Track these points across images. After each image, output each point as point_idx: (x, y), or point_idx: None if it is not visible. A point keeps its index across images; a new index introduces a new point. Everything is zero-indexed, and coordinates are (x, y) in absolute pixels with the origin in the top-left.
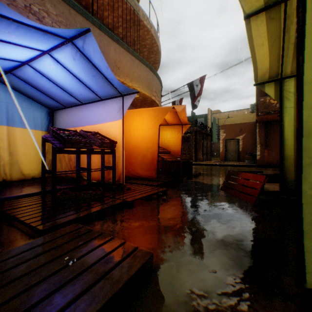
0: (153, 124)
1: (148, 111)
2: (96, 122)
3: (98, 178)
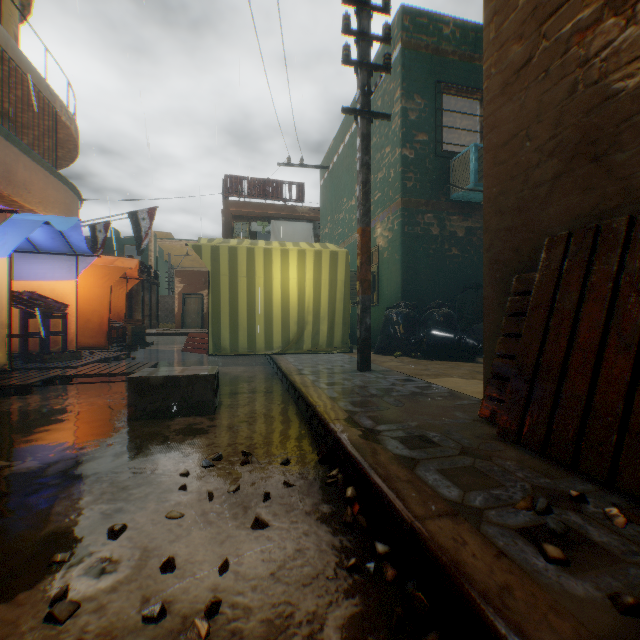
0: (103, 283)
1: (96, 267)
2: (27, 278)
3: (32, 348)
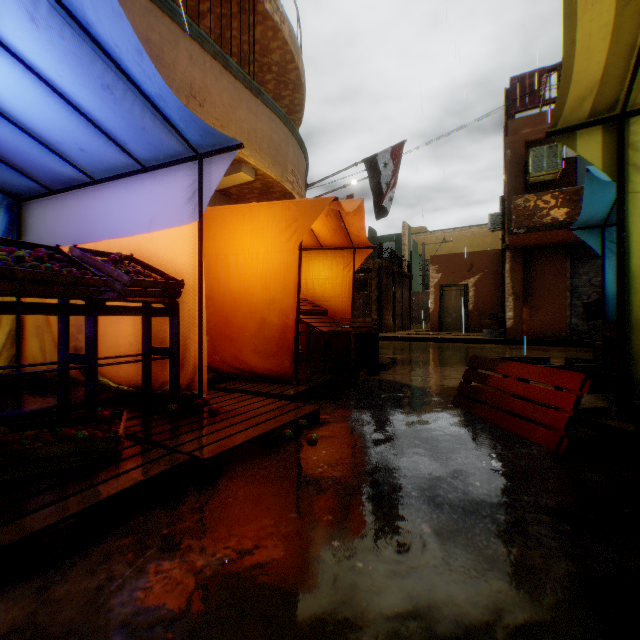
0: (285, 239)
1: (274, 209)
2: (131, 230)
3: (136, 380)
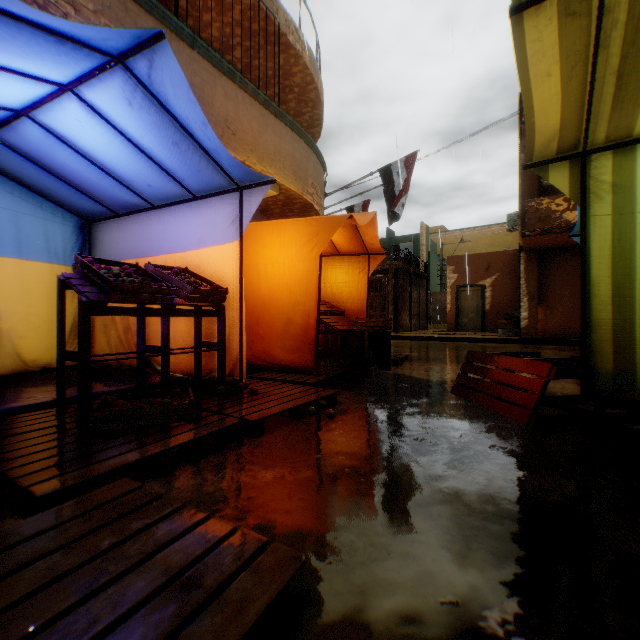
0: (307, 251)
1: (298, 225)
2: (184, 247)
3: (188, 369)
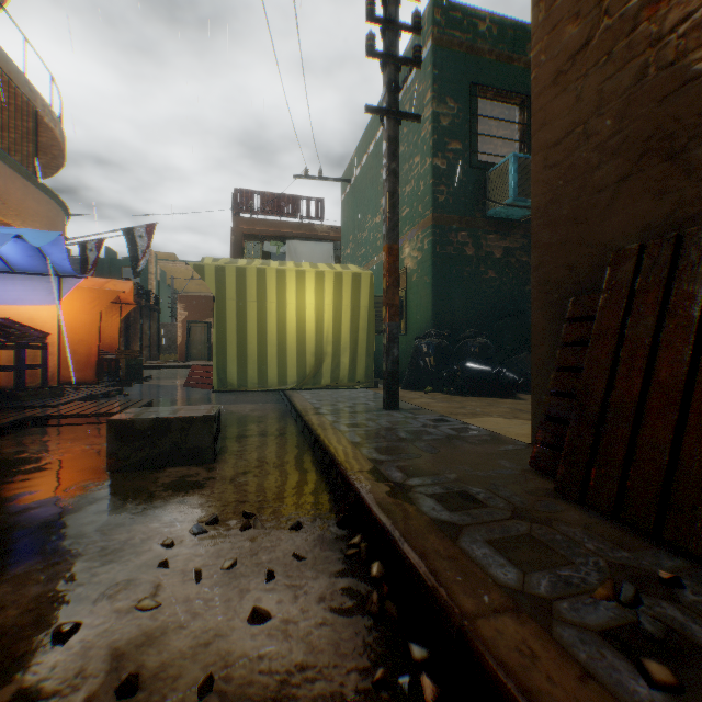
0: (92, 308)
1: (84, 291)
2: (0, 302)
3: (6, 383)
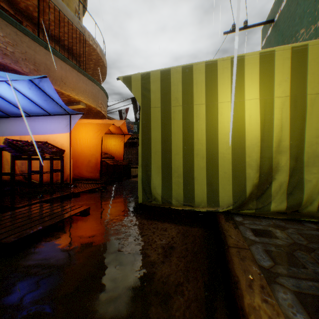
0: (97, 135)
1: (93, 125)
2: (45, 133)
3: (47, 180)
